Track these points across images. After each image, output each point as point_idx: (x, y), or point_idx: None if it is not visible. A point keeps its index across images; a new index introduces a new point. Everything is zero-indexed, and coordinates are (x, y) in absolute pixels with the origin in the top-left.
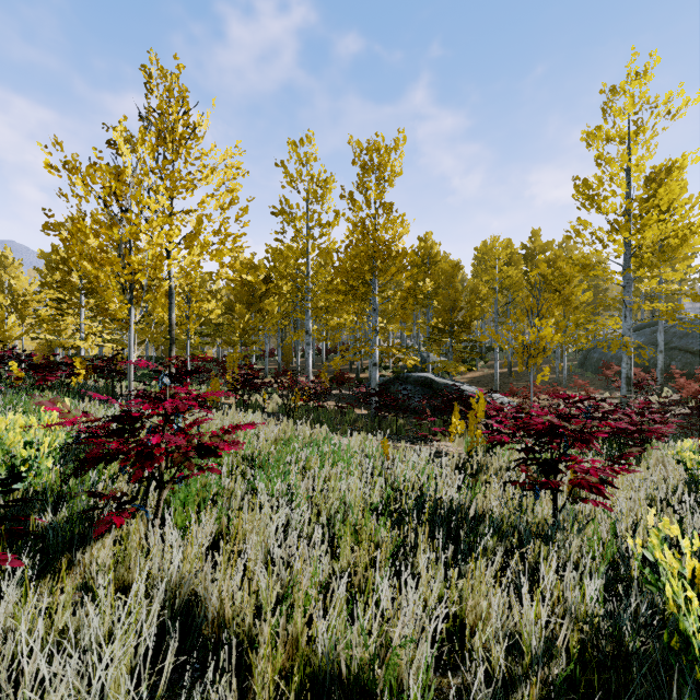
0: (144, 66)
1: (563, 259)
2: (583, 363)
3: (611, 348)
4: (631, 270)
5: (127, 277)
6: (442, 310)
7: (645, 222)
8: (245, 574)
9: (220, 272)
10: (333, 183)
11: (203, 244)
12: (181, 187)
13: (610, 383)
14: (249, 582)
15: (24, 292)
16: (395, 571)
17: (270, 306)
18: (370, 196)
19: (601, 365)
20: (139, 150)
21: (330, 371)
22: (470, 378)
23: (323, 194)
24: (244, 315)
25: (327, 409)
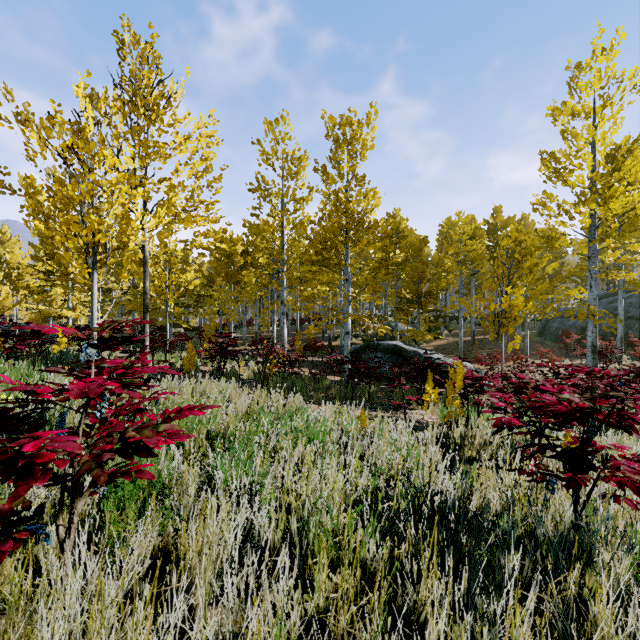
0: (117, 31)
1: (525, 233)
2: (542, 332)
3: (579, 317)
4: (598, 241)
5: (85, 238)
6: (410, 281)
7: (613, 193)
8: (187, 616)
9: (193, 240)
10: (306, 160)
11: (170, 205)
12: (153, 154)
13: (570, 351)
14: (192, 628)
15: (18, 265)
16: (390, 610)
17: (247, 278)
18: (343, 168)
19: (559, 334)
20: (103, 107)
21: (304, 339)
22: (436, 346)
23: (297, 170)
24: (224, 287)
25: (301, 376)
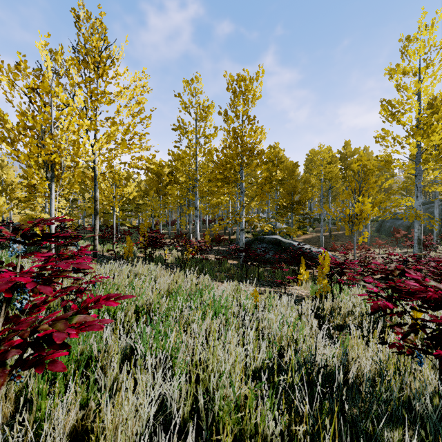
0: (74, 9)
1: (367, 160)
2: (379, 229)
3: (409, 218)
4: (423, 164)
5: (43, 157)
6: (286, 193)
7: (434, 129)
8: None
9: (130, 162)
10: (213, 108)
11: (110, 133)
12: (100, 98)
13: (399, 242)
14: None
15: (11, 182)
16: None
17: (171, 191)
18: (239, 111)
19: (391, 231)
20: (59, 59)
21: (211, 234)
22: (304, 239)
23: (206, 115)
24: (155, 198)
25: (209, 260)
